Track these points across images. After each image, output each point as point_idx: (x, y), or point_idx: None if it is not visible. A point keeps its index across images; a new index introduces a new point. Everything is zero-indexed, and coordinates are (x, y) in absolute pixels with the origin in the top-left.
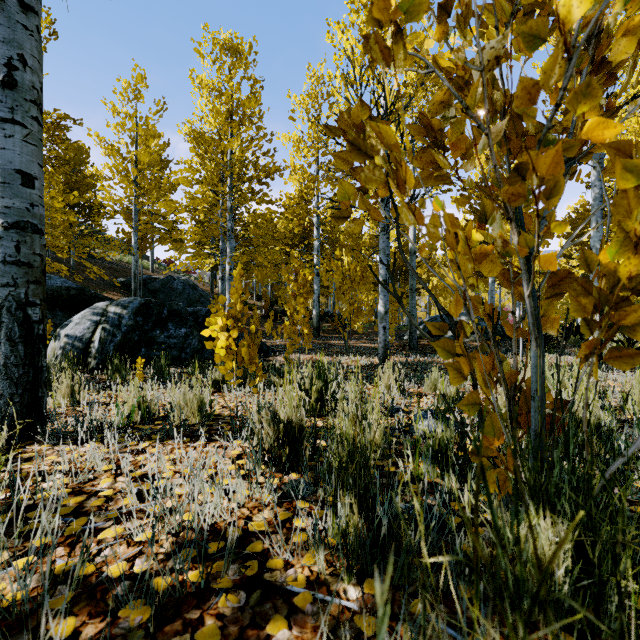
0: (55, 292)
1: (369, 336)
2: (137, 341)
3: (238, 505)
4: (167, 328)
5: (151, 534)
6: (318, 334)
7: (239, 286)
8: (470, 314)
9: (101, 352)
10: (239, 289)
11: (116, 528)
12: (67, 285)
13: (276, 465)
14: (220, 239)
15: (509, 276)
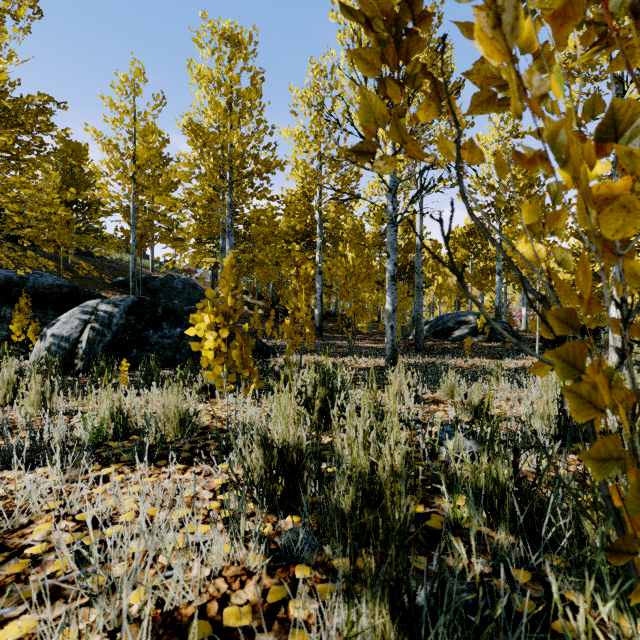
0: (46, 290)
1: (373, 336)
2: (128, 341)
3: (212, 574)
4: (161, 327)
5: (73, 635)
6: (320, 334)
7: (230, 278)
8: (559, 302)
9: (89, 353)
10: (230, 281)
11: (26, 620)
12: (59, 283)
13: (269, 503)
14: (220, 237)
15: (614, 245)
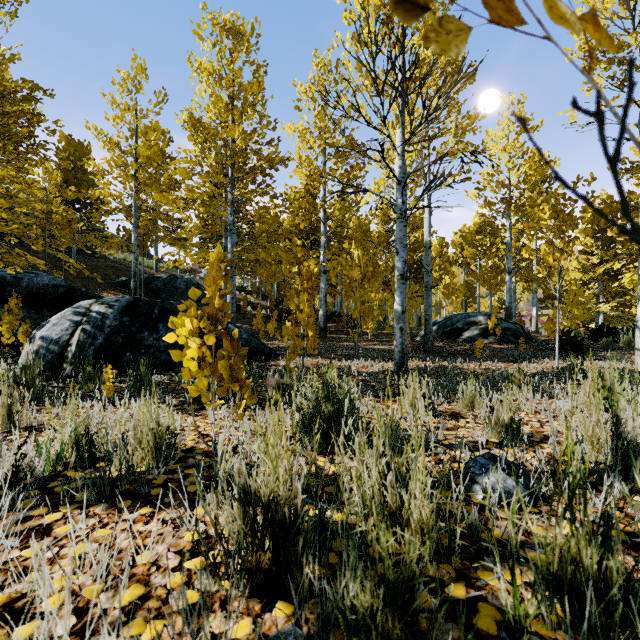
0: (41, 290)
1: (379, 337)
2: (121, 344)
3: None
4: (157, 329)
5: None
6: (325, 335)
7: (218, 274)
8: None
9: (78, 357)
10: (218, 278)
11: None
12: (55, 283)
13: (252, 580)
14: (223, 236)
15: None
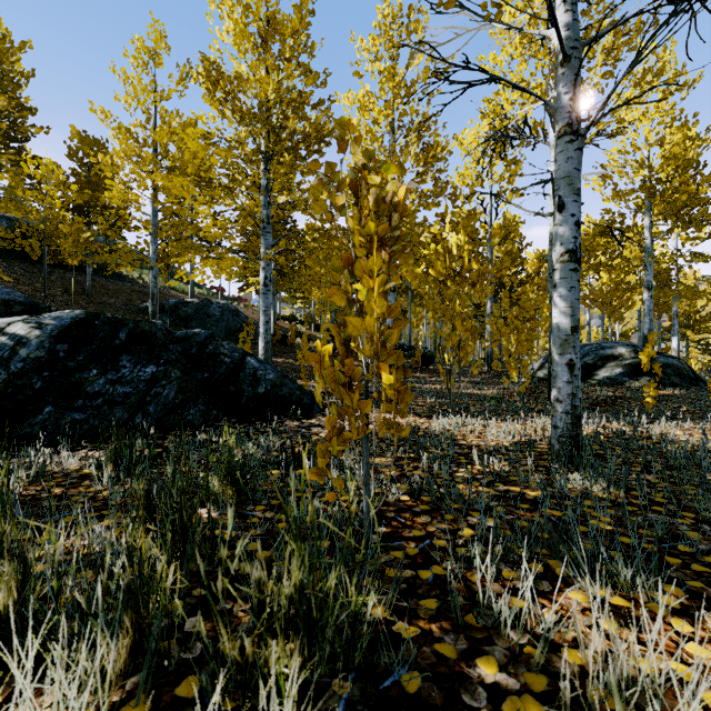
0: None
1: (466, 376)
2: (39, 391)
3: None
4: (116, 365)
5: None
6: None
7: None
8: None
9: None
10: None
11: None
12: (7, 297)
13: None
14: None
15: None
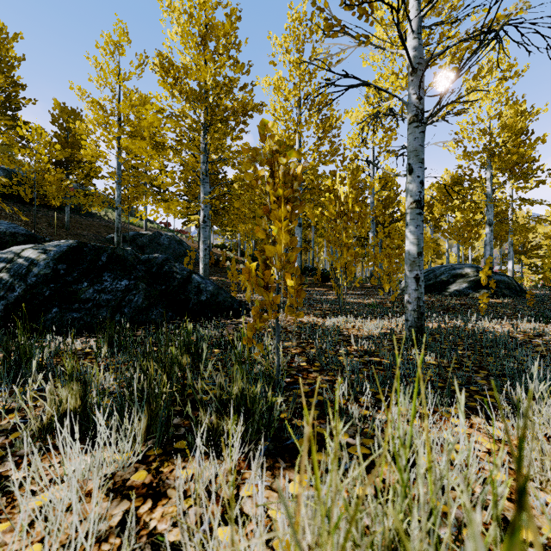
0: None
1: (354, 290)
2: (48, 297)
3: None
4: (100, 279)
5: None
6: None
7: None
8: None
9: None
10: None
11: None
12: (13, 231)
13: None
14: None
15: None
